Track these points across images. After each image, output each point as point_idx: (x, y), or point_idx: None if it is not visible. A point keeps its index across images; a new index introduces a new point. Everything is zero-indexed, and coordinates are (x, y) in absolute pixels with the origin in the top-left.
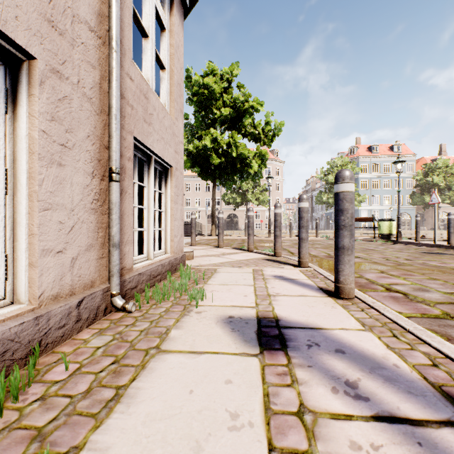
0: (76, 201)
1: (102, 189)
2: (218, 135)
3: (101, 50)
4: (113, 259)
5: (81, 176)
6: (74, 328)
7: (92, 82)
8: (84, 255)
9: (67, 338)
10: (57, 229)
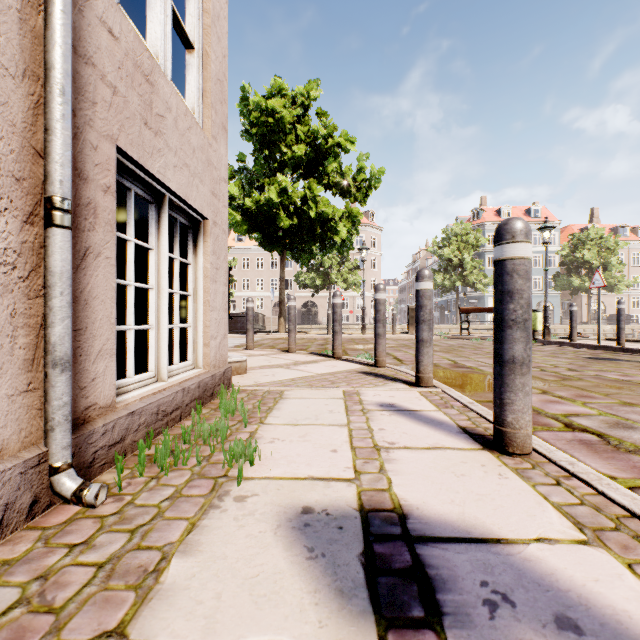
0: None
1: (28, 243)
2: (289, 185)
3: None
4: (53, 393)
5: None
6: None
7: None
8: None
9: None
10: None
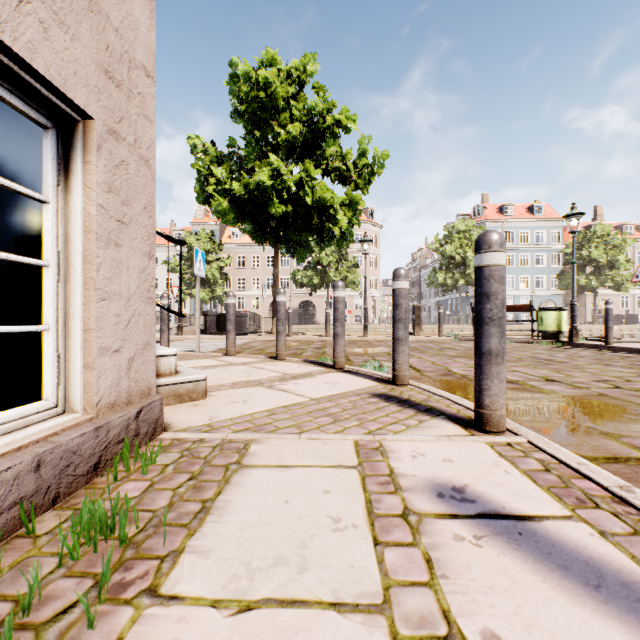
0: None
1: None
2: (282, 167)
3: None
4: None
5: None
6: None
7: None
8: None
9: None
10: None
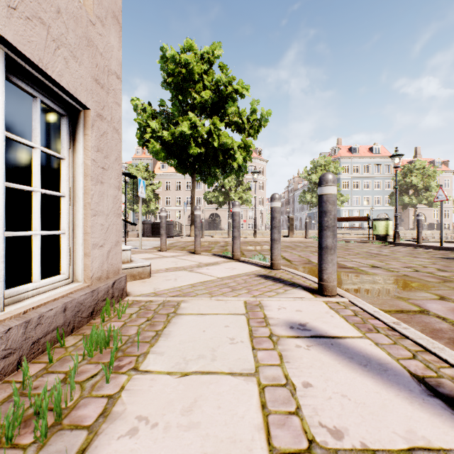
0: None
1: None
2: (197, 121)
3: None
4: None
5: None
6: None
7: None
8: None
9: None
10: None
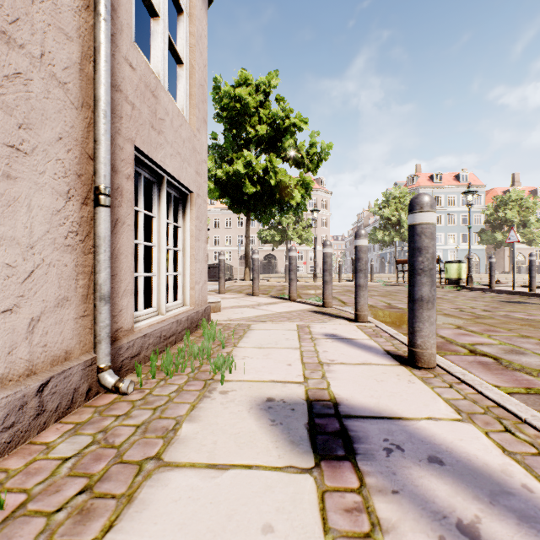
0: (39, 234)
1: (84, 217)
2: (253, 159)
3: (83, 15)
4: (100, 318)
5: (47, 196)
6: (31, 426)
7: (67, 60)
8: (53, 314)
9: (19, 444)
10: (1, 276)
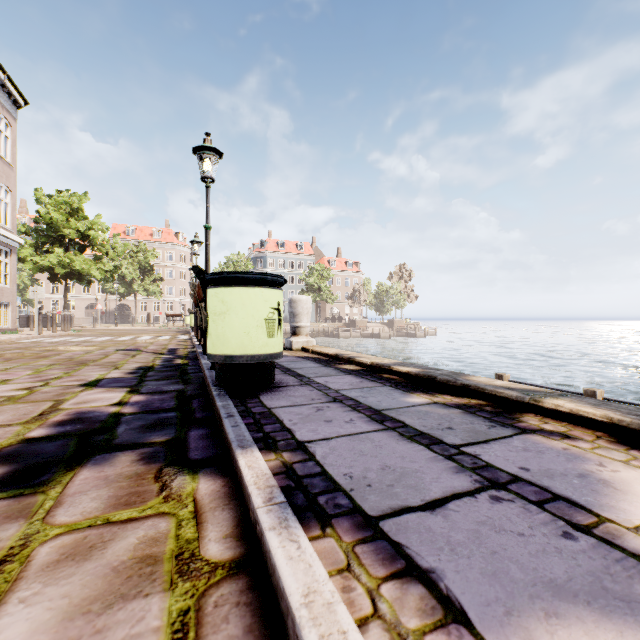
0: None
1: None
2: (63, 254)
3: None
4: None
5: None
6: None
7: None
8: None
9: None
10: None
